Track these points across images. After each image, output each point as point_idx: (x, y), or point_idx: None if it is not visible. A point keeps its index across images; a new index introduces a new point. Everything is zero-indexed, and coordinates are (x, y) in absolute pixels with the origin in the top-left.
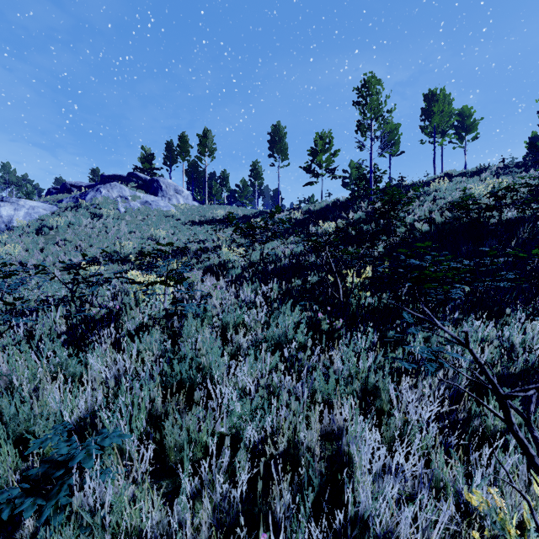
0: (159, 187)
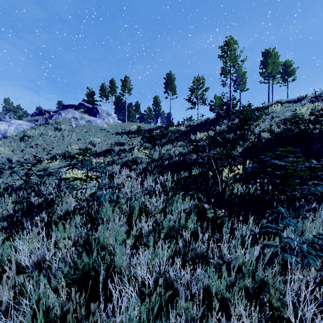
0: (97, 111)
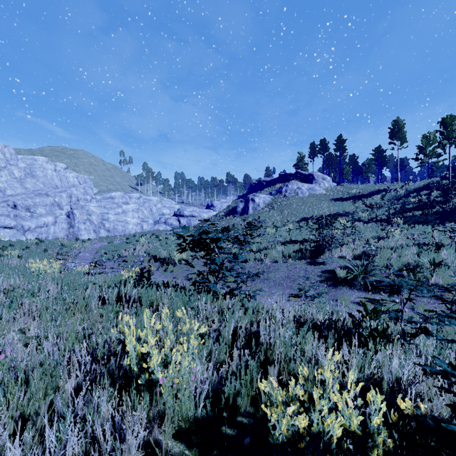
0: (313, 178)
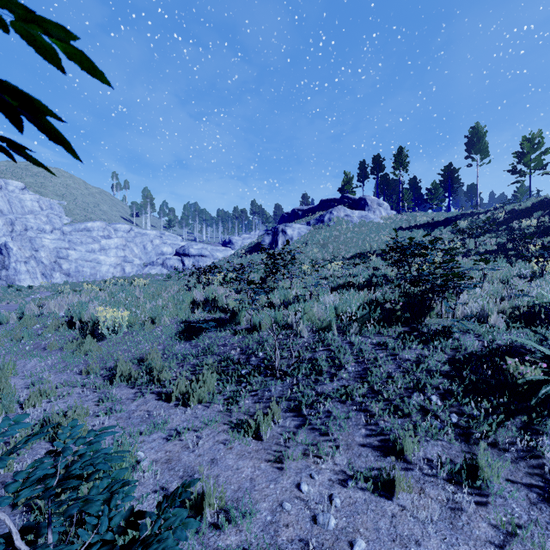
0: (366, 203)
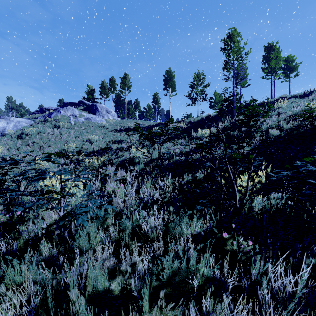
0: (97, 109)
